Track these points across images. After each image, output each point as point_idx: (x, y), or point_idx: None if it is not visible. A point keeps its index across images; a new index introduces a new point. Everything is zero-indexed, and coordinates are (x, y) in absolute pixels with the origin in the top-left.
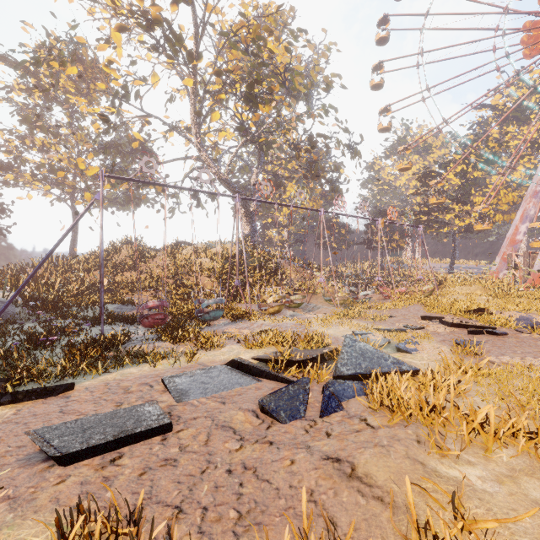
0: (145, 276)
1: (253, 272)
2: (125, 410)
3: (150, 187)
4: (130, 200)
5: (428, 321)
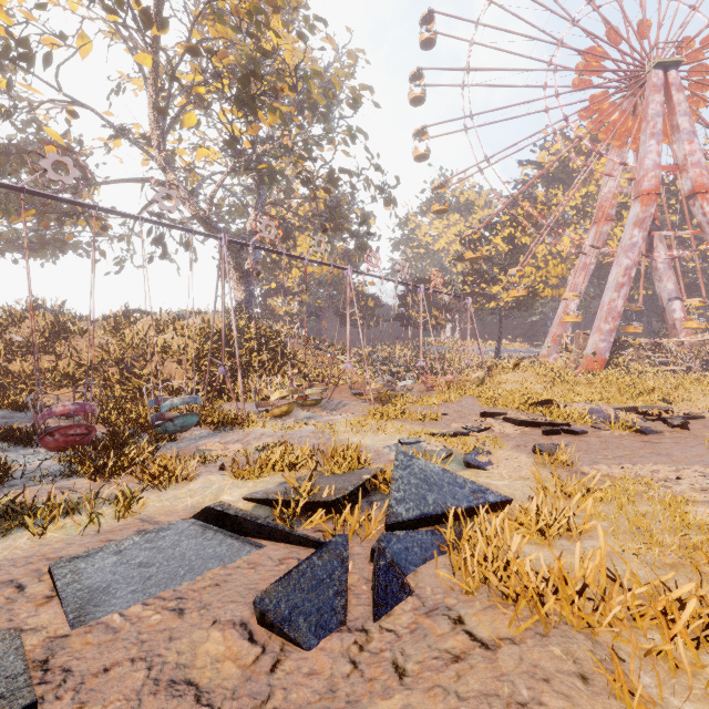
0: (68, 362)
1: (249, 355)
2: None
3: (81, 223)
4: (46, 242)
5: (490, 419)
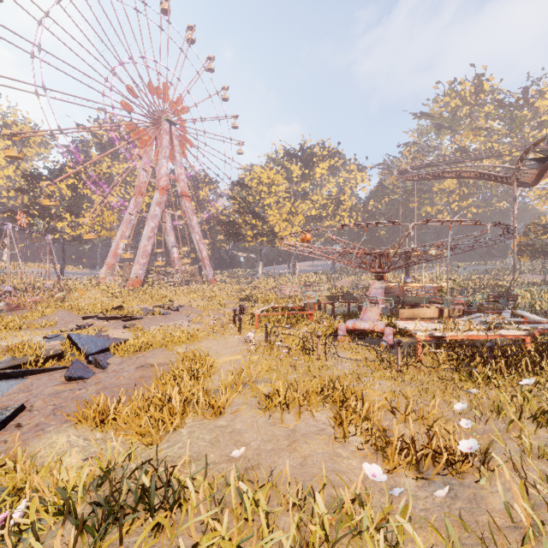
0: None
1: None
2: None
3: None
4: None
5: (90, 320)
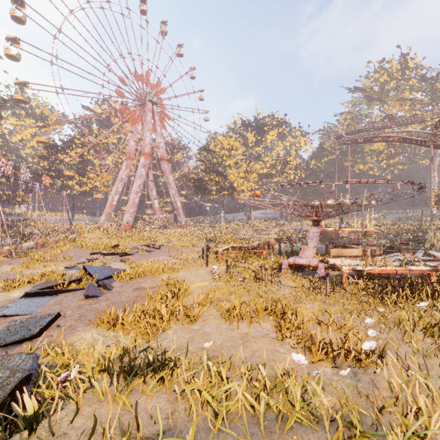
0: None
1: None
2: (8, 327)
3: None
4: None
5: (96, 255)
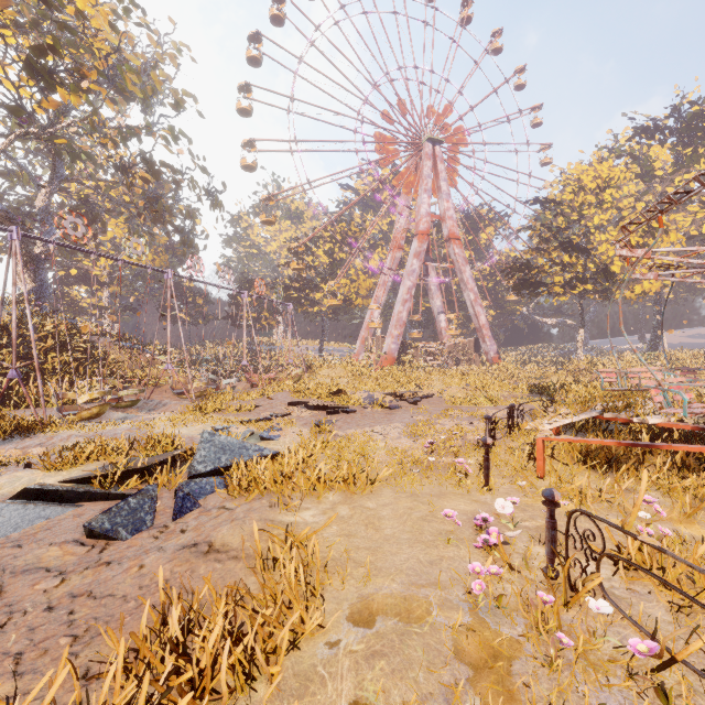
0: None
1: (44, 356)
2: None
3: None
4: None
5: (294, 407)
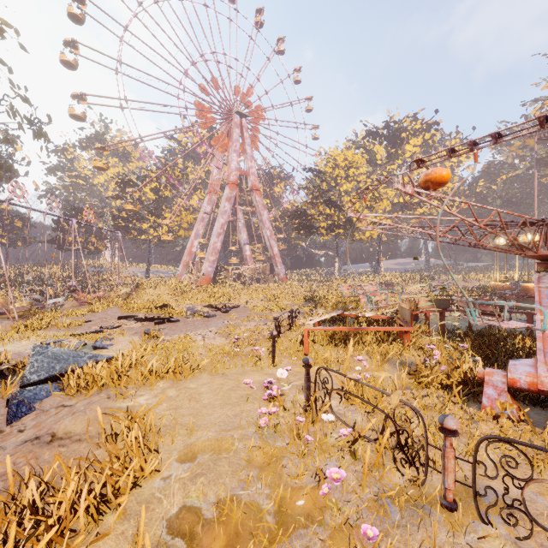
0: None
1: None
2: None
3: None
4: None
5: (124, 320)
